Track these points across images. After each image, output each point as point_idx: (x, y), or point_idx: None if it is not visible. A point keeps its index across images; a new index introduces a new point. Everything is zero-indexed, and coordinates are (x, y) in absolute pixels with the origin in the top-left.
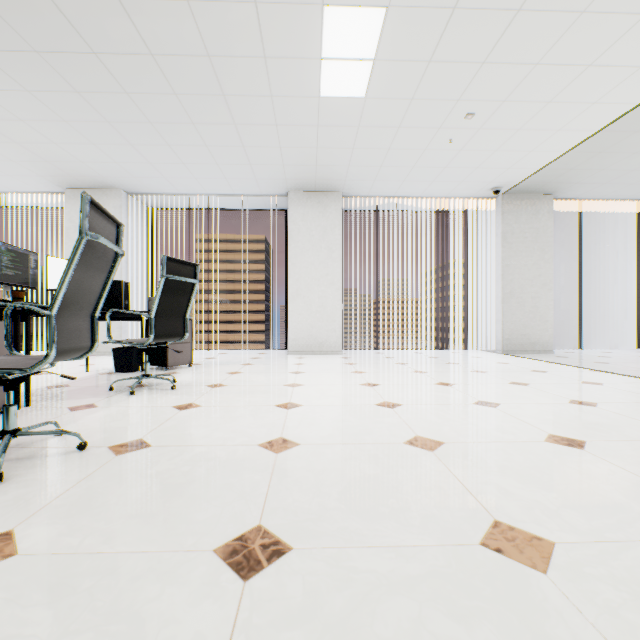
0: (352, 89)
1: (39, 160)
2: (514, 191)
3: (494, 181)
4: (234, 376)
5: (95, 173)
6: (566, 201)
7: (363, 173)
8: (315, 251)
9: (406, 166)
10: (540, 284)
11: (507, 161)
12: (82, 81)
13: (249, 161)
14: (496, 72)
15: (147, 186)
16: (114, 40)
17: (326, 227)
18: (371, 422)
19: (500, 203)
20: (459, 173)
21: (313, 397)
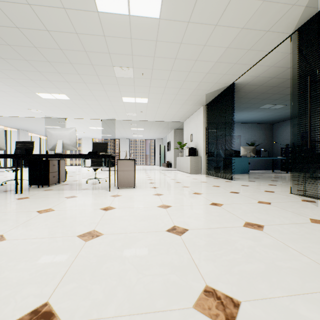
0: None
1: None
2: None
3: None
4: None
5: None
6: None
7: None
8: None
9: None
10: None
11: None
12: None
13: None
14: None
15: None
16: None
17: None
18: None
19: None
20: None
21: None
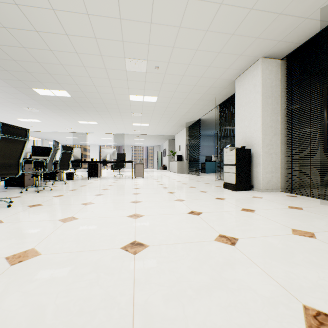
0: (23, 120)
1: None
2: None
3: None
4: None
5: None
6: None
7: None
8: None
9: None
10: None
11: None
12: None
13: None
14: (42, 126)
15: None
16: (3, 108)
17: None
18: None
19: None
20: None
21: None
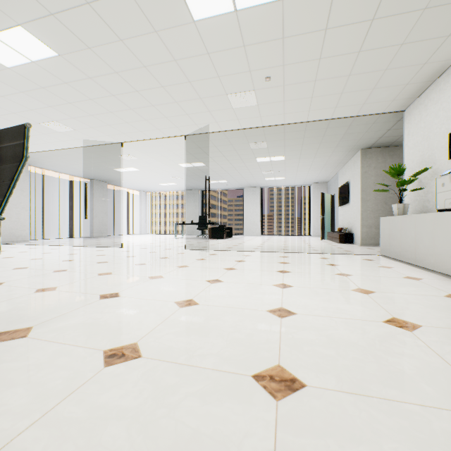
0: None
1: None
2: None
3: None
4: None
5: None
6: (37, 167)
7: None
8: None
9: None
10: (22, 207)
11: None
12: None
13: None
14: None
15: None
16: None
17: None
18: None
19: None
20: None
21: None
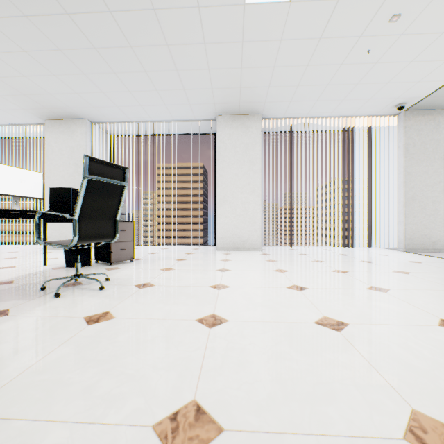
0: None
1: (18, 94)
2: (416, 107)
3: (400, 97)
4: (165, 273)
5: (63, 104)
6: None
7: (281, 94)
8: (239, 164)
9: (321, 84)
10: (440, 190)
11: (419, 73)
12: (26, 2)
13: (183, 86)
14: None
15: (105, 115)
16: None
17: (248, 144)
18: (323, 363)
19: (402, 119)
20: (369, 90)
21: (239, 306)
